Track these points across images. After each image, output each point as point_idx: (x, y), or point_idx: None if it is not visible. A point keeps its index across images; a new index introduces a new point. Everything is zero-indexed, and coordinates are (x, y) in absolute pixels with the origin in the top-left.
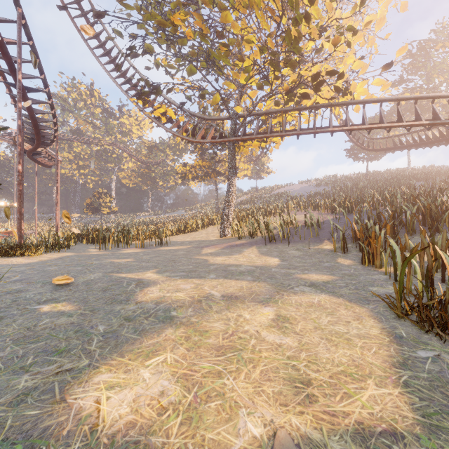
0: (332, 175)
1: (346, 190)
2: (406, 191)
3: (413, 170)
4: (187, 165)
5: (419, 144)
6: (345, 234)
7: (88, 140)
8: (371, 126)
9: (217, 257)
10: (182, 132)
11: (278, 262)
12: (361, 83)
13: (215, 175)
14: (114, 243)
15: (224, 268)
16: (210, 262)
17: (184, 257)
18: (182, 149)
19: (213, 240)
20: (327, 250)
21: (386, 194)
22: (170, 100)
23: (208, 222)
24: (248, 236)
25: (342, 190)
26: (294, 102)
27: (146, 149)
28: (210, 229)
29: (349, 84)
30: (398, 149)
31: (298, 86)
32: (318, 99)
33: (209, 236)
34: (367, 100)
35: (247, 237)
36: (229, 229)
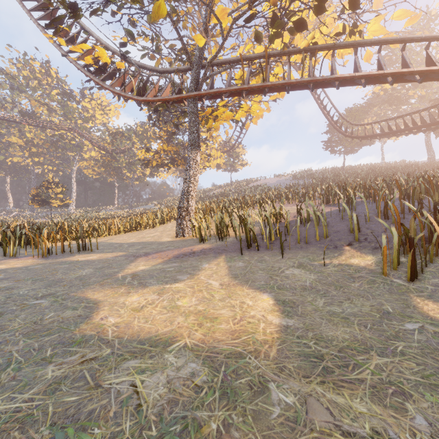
0: (308, 169)
1: (329, 181)
2: (402, 181)
3: (387, 164)
4: (151, 151)
5: (412, 128)
6: (415, 239)
7: (40, 123)
8: (398, 70)
9: (132, 293)
10: (126, 91)
11: (275, 318)
12: (375, 18)
13: (182, 162)
14: (20, 246)
15: (88, 383)
16: (92, 320)
17: (55, 295)
18: (150, 136)
19: (164, 243)
20: (362, 268)
21: (401, 178)
22: (111, 48)
23: (169, 216)
24: (215, 236)
25: (325, 181)
26: (282, 39)
27: (110, 136)
28: (170, 225)
29: (357, 20)
30: (385, 136)
31: (288, 17)
32: (314, 41)
33: (162, 236)
34: (387, 39)
35: (213, 238)
36: (190, 226)
